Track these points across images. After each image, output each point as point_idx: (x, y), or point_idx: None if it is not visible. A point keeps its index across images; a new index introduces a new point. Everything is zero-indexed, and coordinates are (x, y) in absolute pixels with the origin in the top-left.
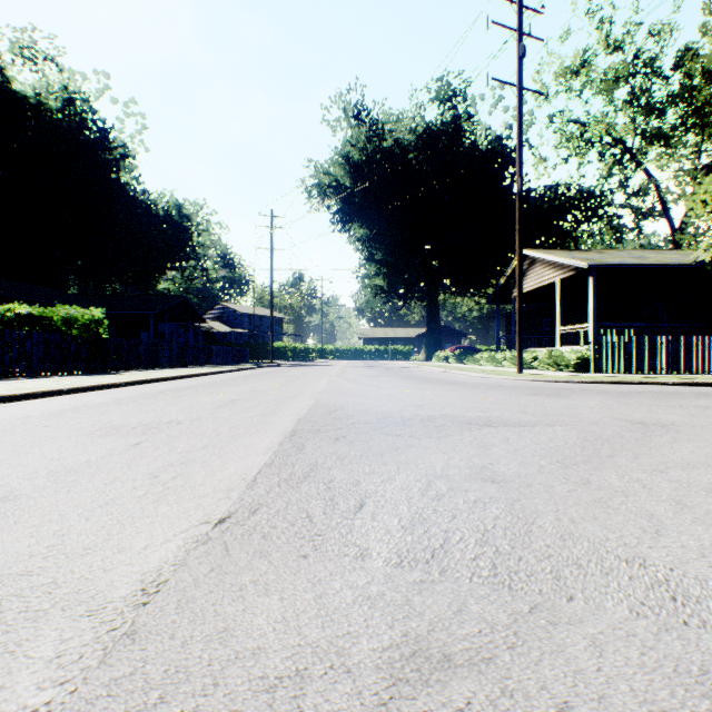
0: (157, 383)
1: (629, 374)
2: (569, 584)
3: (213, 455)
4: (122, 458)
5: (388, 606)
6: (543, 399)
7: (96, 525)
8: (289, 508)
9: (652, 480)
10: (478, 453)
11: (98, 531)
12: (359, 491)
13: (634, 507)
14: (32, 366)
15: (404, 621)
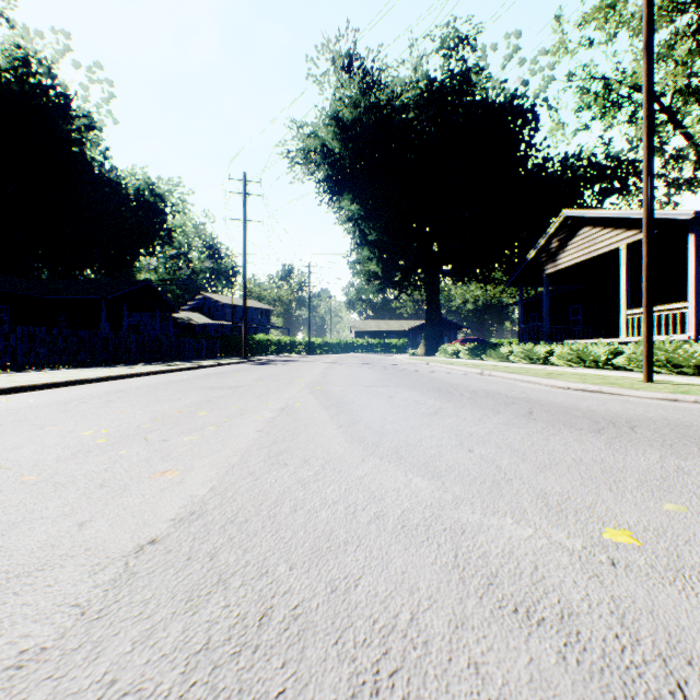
0: None
1: None
2: None
3: None
4: None
5: None
6: None
7: None
8: None
9: None
10: None
11: None
12: None
13: None
14: None
15: None
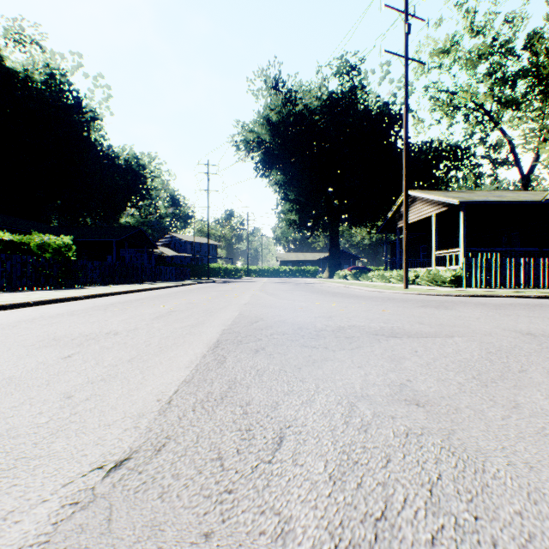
0: (112, 296)
1: (494, 289)
2: None
3: (135, 370)
4: (46, 374)
5: None
6: (433, 311)
7: None
8: (199, 445)
9: None
10: (393, 367)
11: None
12: (278, 417)
13: None
14: (11, 282)
15: None
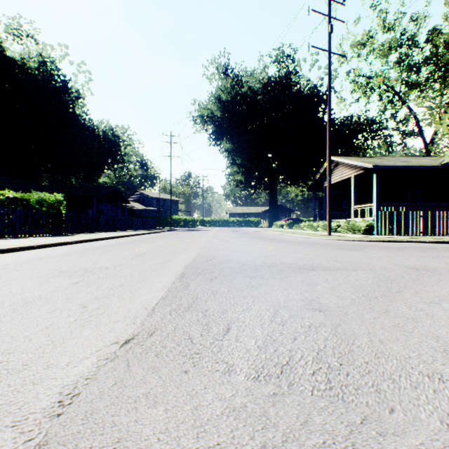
0: (96, 241)
1: (399, 236)
2: (388, 397)
3: (126, 291)
4: (64, 293)
5: (250, 418)
6: (346, 252)
7: (35, 345)
8: (176, 332)
9: (431, 309)
10: (308, 289)
11: (35, 350)
12: (227, 318)
13: (424, 331)
14: (16, 231)
15: (262, 432)
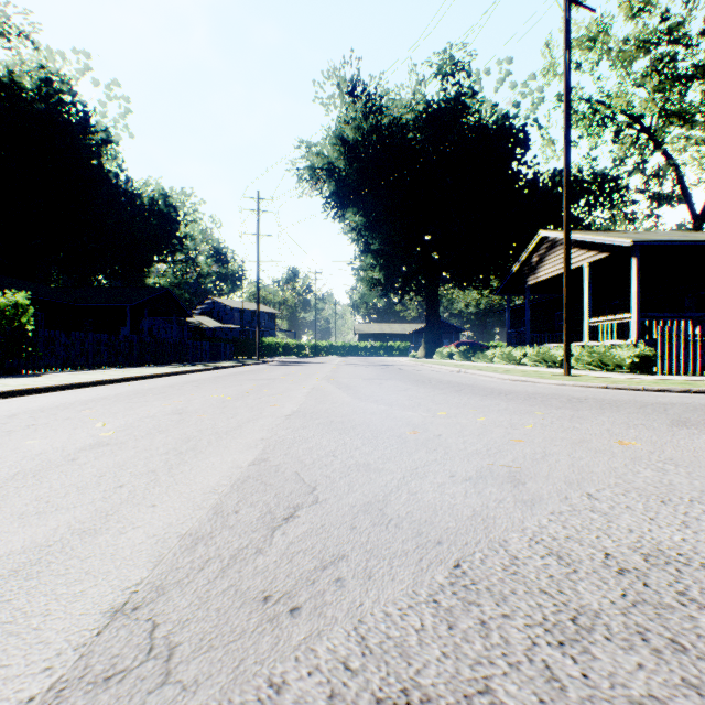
0: (62, 391)
1: None
2: None
3: None
4: None
5: None
6: None
7: None
8: None
9: None
10: None
11: None
12: None
13: None
14: None
15: None
